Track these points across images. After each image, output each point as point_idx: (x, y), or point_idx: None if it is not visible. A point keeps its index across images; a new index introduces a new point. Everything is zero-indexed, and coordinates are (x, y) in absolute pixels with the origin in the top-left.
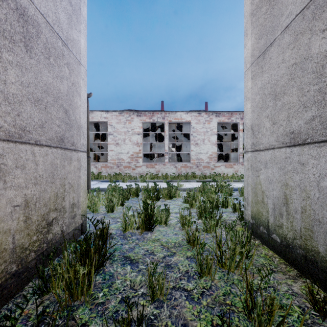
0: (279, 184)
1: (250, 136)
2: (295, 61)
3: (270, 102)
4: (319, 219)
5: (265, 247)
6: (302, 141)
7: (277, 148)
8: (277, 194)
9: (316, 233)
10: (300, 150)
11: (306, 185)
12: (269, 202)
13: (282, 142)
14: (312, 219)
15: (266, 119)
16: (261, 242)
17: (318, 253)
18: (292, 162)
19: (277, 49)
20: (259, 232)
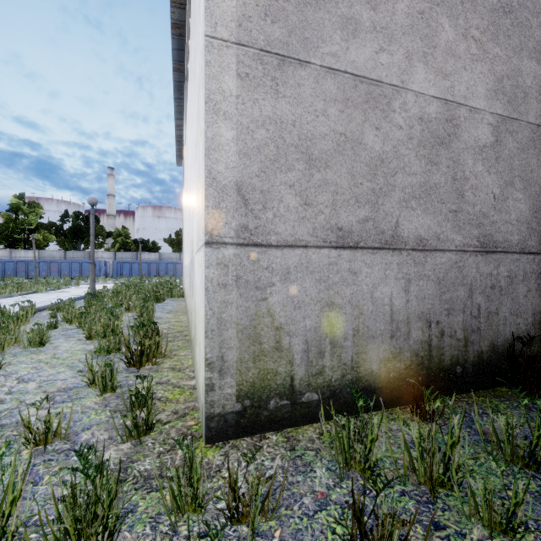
0: (317, 306)
1: (232, 207)
2: (345, 132)
3: (298, 164)
4: (373, 335)
5: (289, 429)
6: (354, 244)
7: (313, 247)
8: (314, 323)
9: (369, 352)
10: (351, 255)
11: (360, 299)
12: (295, 342)
13: (323, 239)
14: (366, 338)
15: (289, 190)
16: (273, 431)
17: (372, 373)
18: (340, 271)
19: (313, 83)
20: (268, 413)
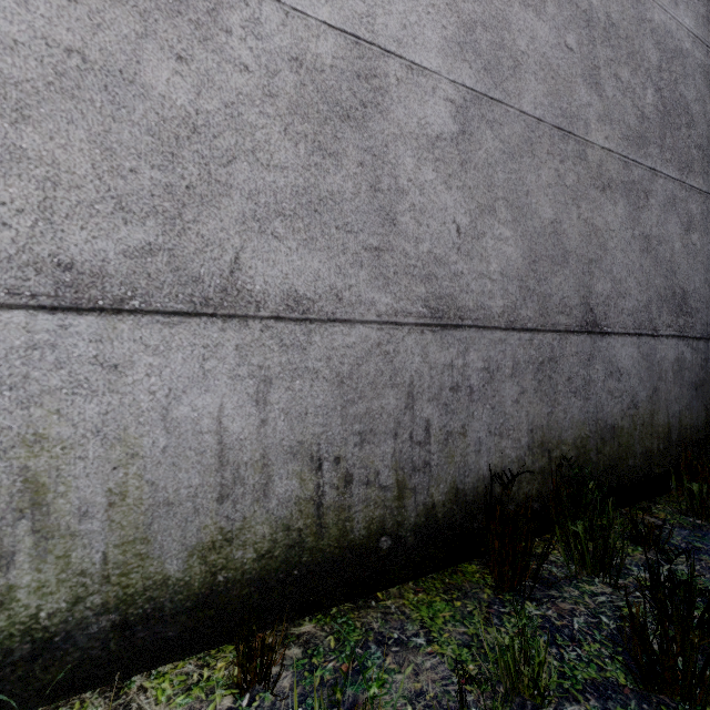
0: None
1: None
2: (83, 47)
3: None
4: (168, 499)
5: None
6: (111, 302)
7: None
8: None
9: (159, 537)
10: (103, 326)
11: (129, 425)
12: None
13: (9, 287)
14: (148, 508)
15: None
16: None
17: (166, 581)
18: (65, 362)
19: None
20: None
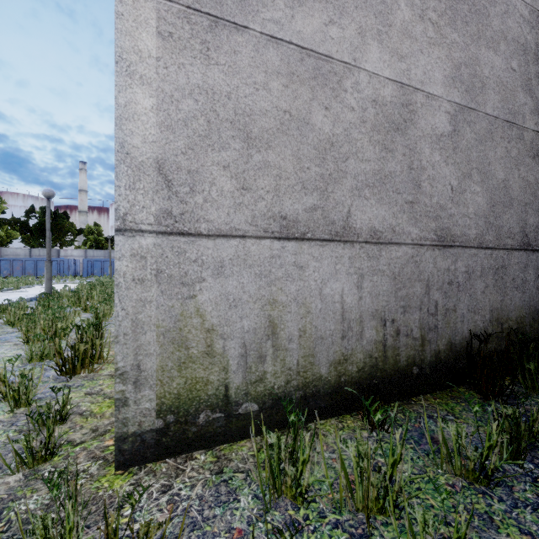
0: (257, 304)
1: (151, 188)
2: (290, 109)
3: (234, 142)
4: (321, 335)
5: (223, 446)
6: (300, 235)
7: (252, 237)
8: (254, 324)
9: (318, 355)
10: (297, 247)
11: (307, 296)
12: (230, 346)
13: (264, 228)
14: (314, 339)
15: (223, 172)
16: (203, 449)
17: (321, 377)
18: (284, 265)
19: (252, 51)
20: (197, 429)
